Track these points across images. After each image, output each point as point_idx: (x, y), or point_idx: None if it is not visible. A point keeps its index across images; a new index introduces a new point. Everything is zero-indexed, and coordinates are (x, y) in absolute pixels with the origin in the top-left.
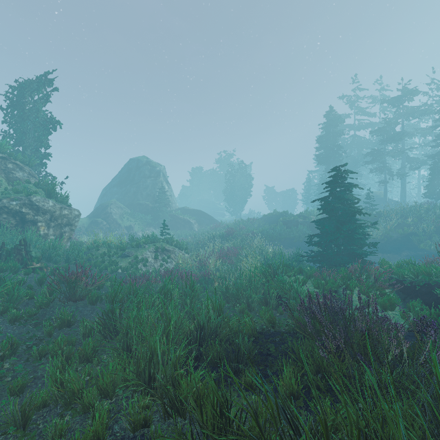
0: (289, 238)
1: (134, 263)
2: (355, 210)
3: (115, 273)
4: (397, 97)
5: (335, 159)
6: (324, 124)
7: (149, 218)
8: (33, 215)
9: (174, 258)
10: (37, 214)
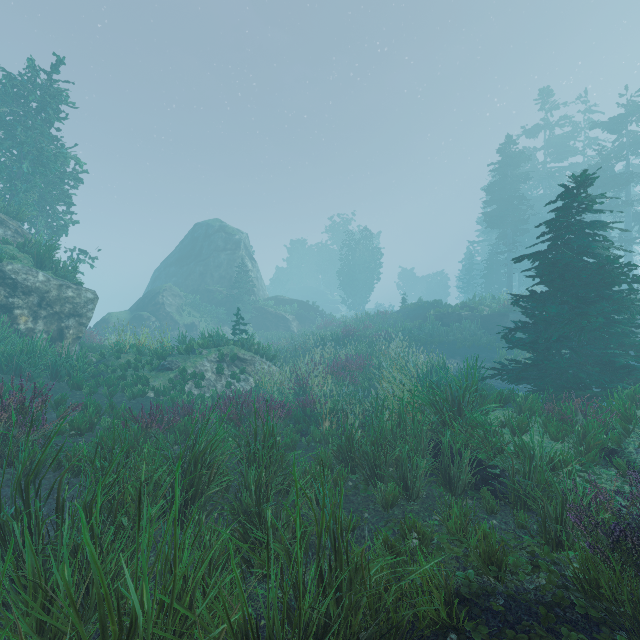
0: (446, 341)
1: (178, 381)
2: (617, 272)
3: (140, 400)
4: (618, 117)
5: (515, 218)
6: (498, 163)
7: (223, 312)
8: (5, 296)
9: (252, 372)
10: (13, 294)
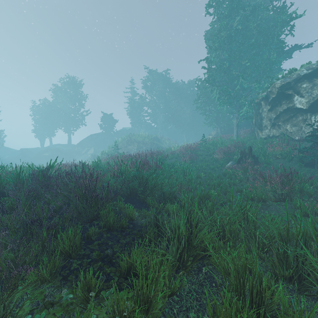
0: None
1: None
2: None
3: None
4: None
5: None
6: None
7: None
8: None
9: None
10: None
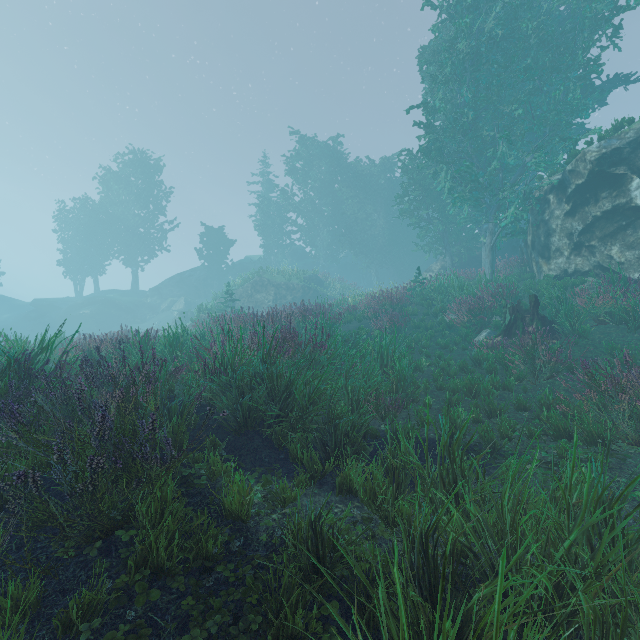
0: None
1: None
2: None
3: None
4: None
5: None
6: None
7: None
8: None
9: None
10: None
